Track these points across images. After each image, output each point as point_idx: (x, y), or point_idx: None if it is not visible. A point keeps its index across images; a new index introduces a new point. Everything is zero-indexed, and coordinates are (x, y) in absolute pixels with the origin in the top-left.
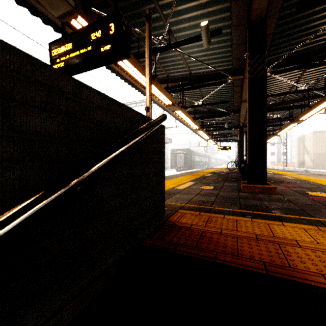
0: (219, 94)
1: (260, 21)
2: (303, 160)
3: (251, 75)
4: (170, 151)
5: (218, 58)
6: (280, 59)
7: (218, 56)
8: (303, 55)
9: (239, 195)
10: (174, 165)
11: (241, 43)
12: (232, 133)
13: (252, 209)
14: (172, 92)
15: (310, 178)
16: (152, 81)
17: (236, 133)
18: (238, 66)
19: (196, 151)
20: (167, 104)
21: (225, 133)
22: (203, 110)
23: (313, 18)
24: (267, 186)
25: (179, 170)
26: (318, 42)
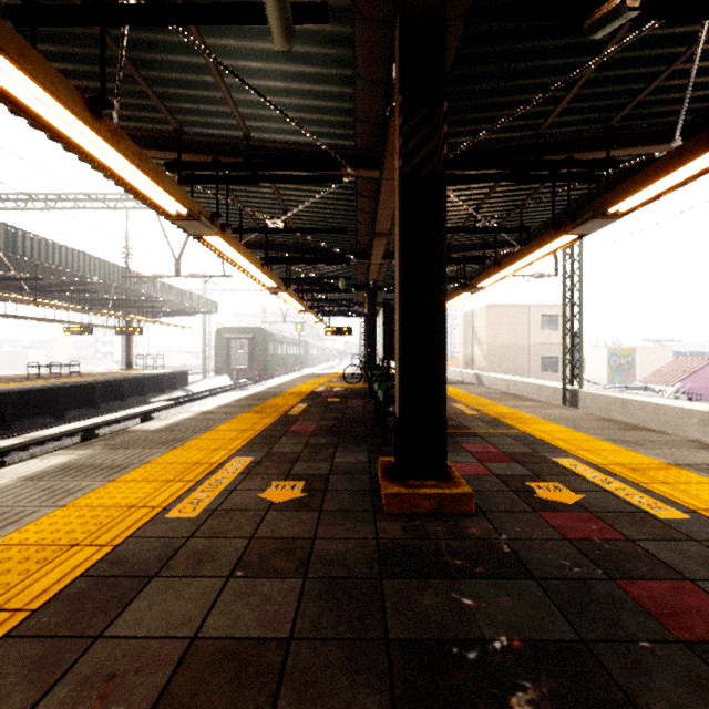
0: (325, 209)
1: (428, 14)
2: (472, 356)
3: (406, 164)
4: (216, 331)
5: (320, 110)
6: (458, 149)
7: (320, 105)
8: (497, 151)
9: (379, 545)
10: (225, 367)
11: (377, 80)
12: (354, 300)
13: (442, 707)
14: (197, 181)
15: (501, 408)
16: (90, 117)
17: (361, 299)
18: (369, 145)
19: (279, 333)
20: (175, 212)
21: (339, 299)
22: (290, 242)
23: (525, 66)
24: (450, 488)
25: (236, 379)
26: (523, 130)
